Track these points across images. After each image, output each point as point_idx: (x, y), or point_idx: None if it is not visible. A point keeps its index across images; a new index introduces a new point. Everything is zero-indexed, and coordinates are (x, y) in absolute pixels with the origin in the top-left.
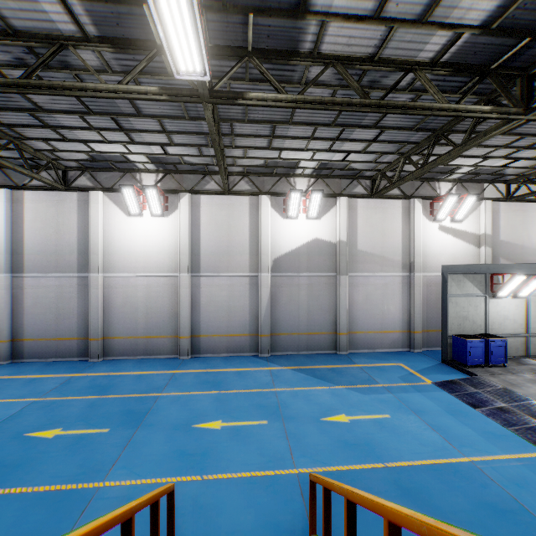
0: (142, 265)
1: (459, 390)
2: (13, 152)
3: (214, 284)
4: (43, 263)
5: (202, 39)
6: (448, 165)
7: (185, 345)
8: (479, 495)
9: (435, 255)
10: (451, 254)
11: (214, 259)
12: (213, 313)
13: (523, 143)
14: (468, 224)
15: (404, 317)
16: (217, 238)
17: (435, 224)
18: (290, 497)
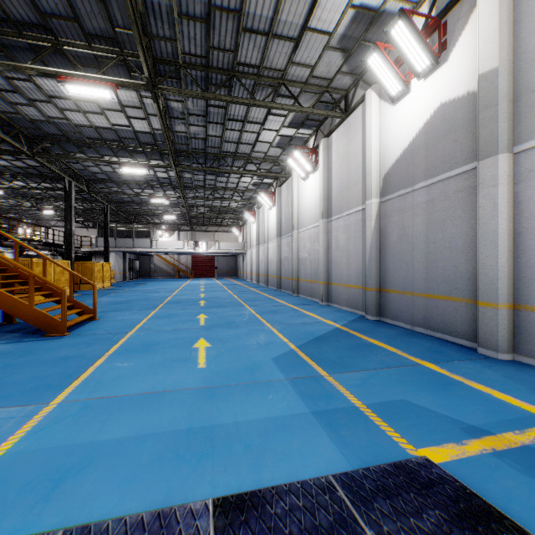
0: (309, 219)
1: (376, 509)
2: (265, 164)
3: (339, 226)
4: (285, 229)
5: (84, 87)
6: None
7: (321, 290)
8: (4, 389)
9: None
10: None
11: (339, 198)
12: (338, 260)
13: None
14: None
15: None
16: (341, 174)
17: None
18: (109, 331)
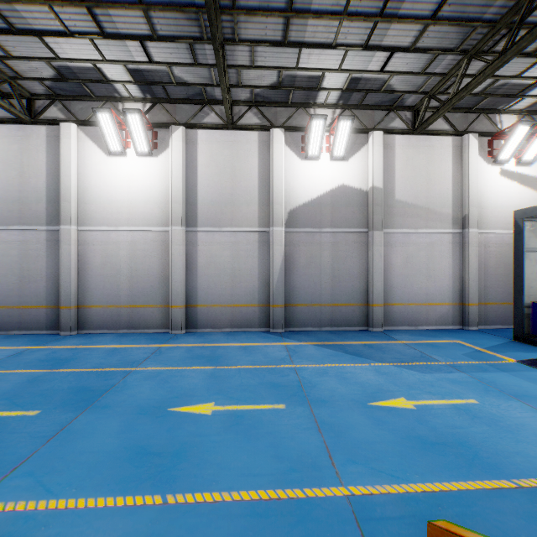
0: (126, 216)
1: None
2: None
3: (215, 241)
4: (5, 213)
5: None
6: (522, 77)
7: (178, 316)
8: None
9: (494, 208)
10: (516, 206)
11: (215, 210)
12: (213, 278)
13: None
14: None
15: (454, 286)
16: (218, 183)
17: (494, 167)
18: None
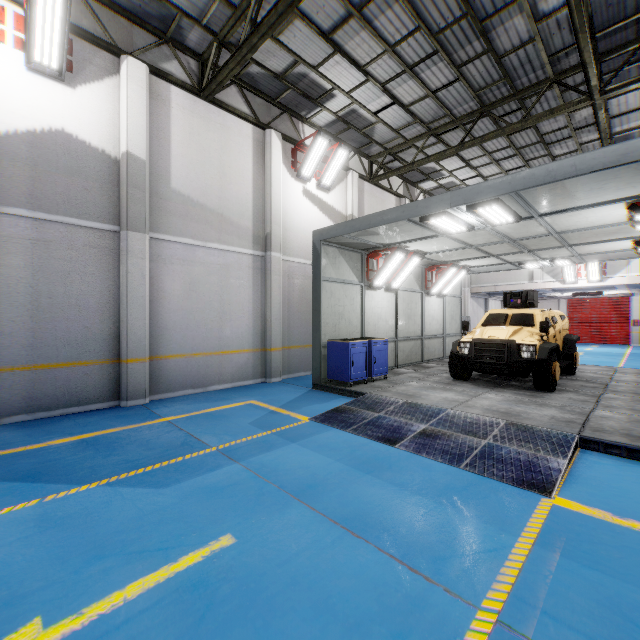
0: None
1: (355, 421)
2: None
3: None
4: None
5: None
6: (321, 74)
7: None
8: None
9: (298, 232)
10: None
11: None
12: None
13: (412, 55)
14: (335, 197)
15: (256, 326)
16: None
17: (298, 183)
18: None
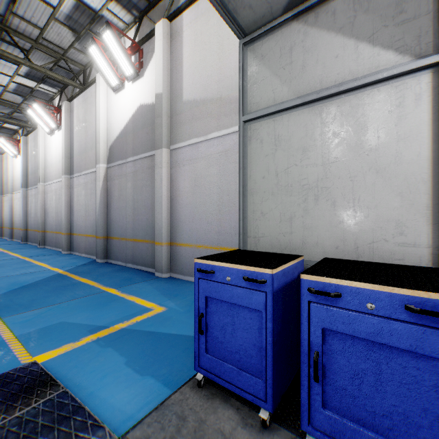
0: (55, 173)
1: None
2: (3, 108)
3: (79, 183)
4: (32, 180)
5: None
6: None
7: (63, 241)
8: None
9: None
10: None
11: (79, 158)
12: (79, 213)
13: None
14: None
15: None
16: (80, 137)
17: None
18: None
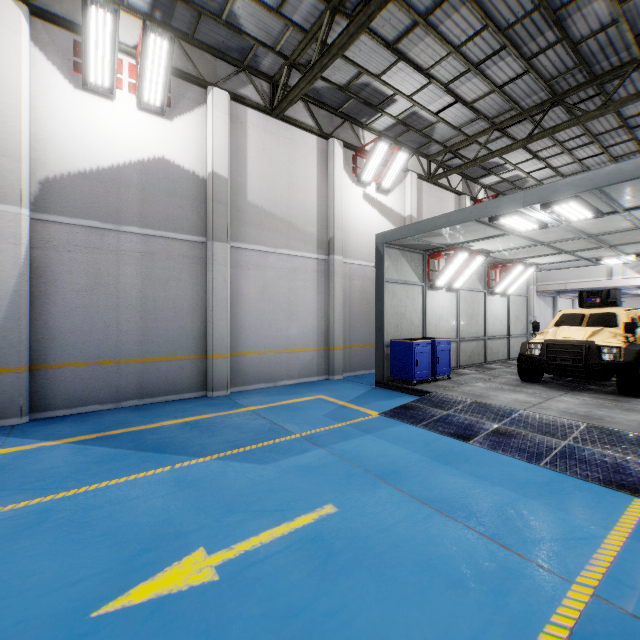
0: None
1: (424, 417)
2: None
3: None
4: None
5: None
6: (383, 81)
7: None
8: None
9: (359, 235)
10: None
11: None
12: None
13: (478, 53)
14: (394, 199)
15: (320, 326)
16: None
17: (359, 188)
18: None
